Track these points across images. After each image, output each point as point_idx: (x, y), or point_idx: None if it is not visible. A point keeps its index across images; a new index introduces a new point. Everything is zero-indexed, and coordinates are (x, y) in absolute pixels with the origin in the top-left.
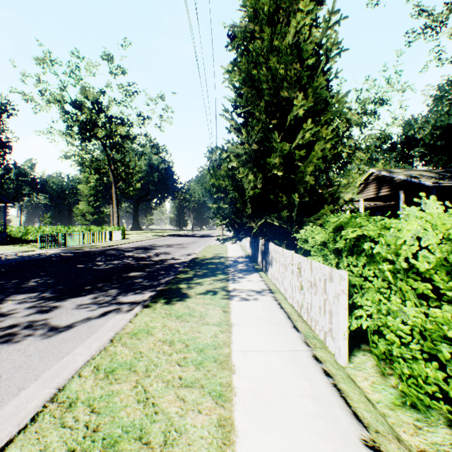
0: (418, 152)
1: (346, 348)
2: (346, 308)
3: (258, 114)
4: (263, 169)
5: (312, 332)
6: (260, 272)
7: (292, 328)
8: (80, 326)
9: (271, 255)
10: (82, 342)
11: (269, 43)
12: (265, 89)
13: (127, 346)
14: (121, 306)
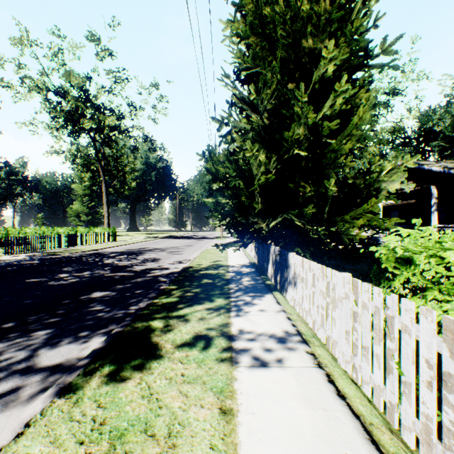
0: (436, 147)
1: None
2: None
3: (270, 76)
4: (277, 149)
5: None
6: (274, 292)
7: None
8: None
9: (294, 271)
10: None
11: None
12: (280, 38)
13: None
14: (27, 379)
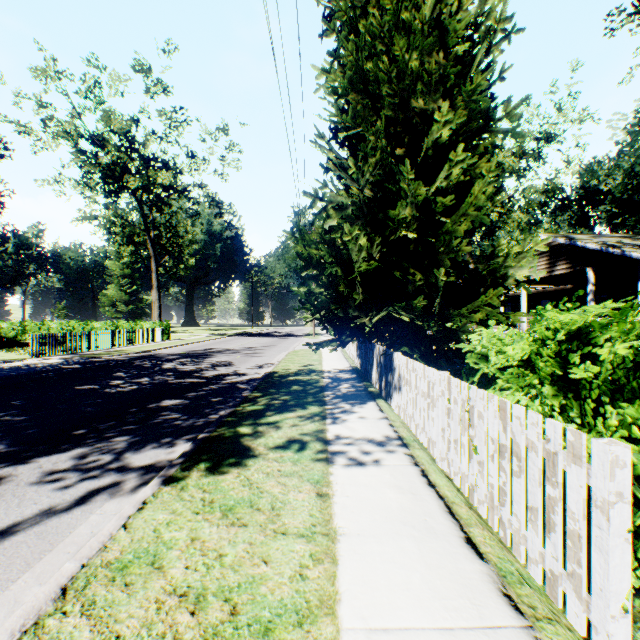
0: (604, 212)
1: (627, 638)
2: (627, 539)
3: (374, 139)
4: (382, 229)
5: (509, 556)
6: (377, 400)
7: (465, 545)
8: (21, 534)
9: (399, 373)
10: (5, 589)
11: (393, 17)
12: (385, 96)
13: (92, 613)
14: (123, 476)
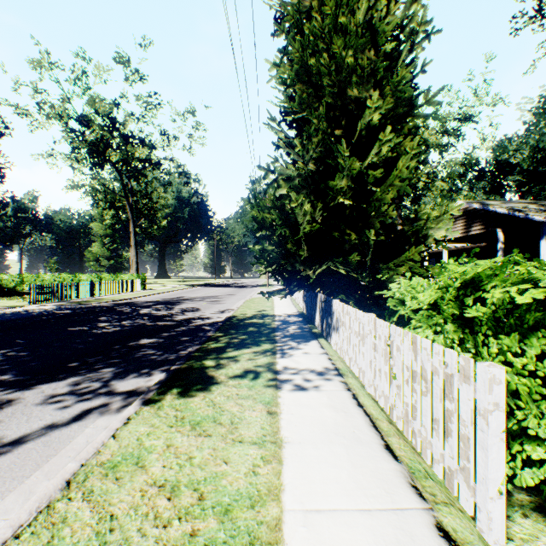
0: (513, 181)
1: (502, 515)
2: (502, 439)
3: (317, 122)
4: (323, 197)
5: (419, 458)
6: (319, 339)
7: (384, 450)
8: (31, 443)
9: (336, 316)
10: (21, 483)
11: (332, 21)
12: (326, 86)
13: (91, 499)
14: (111, 399)
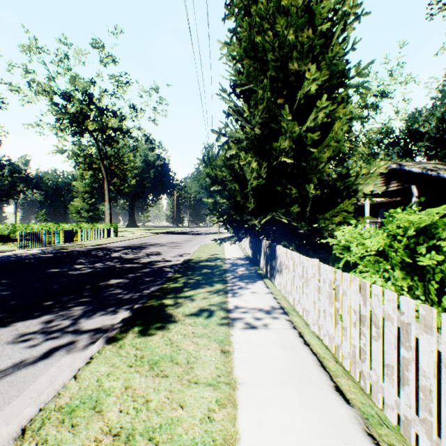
0: (422, 147)
1: None
2: None
3: (262, 92)
4: (267, 156)
5: (369, 401)
6: (264, 279)
7: (335, 392)
8: None
9: (280, 260)
10: None
11: (276, 3)
12: (270, 61)
13: None
14: (78, 337)
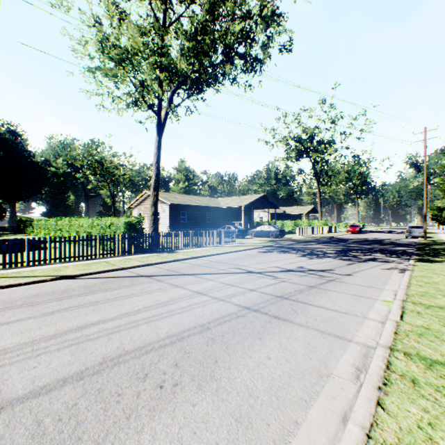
0: None
1: None
2: None
3: None
4: None
5: None
6: None
7: None
8: None
9: None
10: None
11: None
12: None
13: None
14: None
